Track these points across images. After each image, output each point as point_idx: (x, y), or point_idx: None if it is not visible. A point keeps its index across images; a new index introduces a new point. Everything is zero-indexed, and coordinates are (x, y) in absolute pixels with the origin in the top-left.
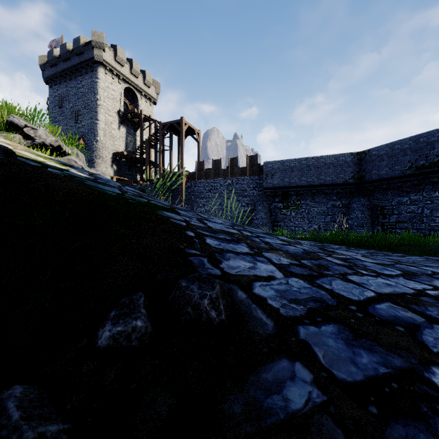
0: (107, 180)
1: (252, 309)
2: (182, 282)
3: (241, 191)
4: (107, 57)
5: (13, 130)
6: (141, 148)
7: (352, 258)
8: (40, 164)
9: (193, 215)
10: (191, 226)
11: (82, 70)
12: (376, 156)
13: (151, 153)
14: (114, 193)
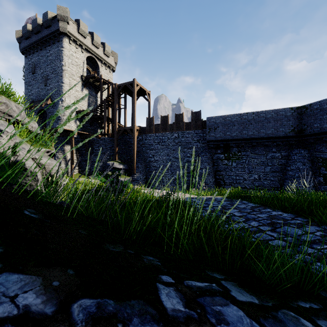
0: None
1: None
2: None
3: (186, 144)
4: (71, 29)
5: None
6: (100, 107)
7: None
8: None
9: None
10: None
11: (50, 41)
12: (318, 109)
13: (109, 111)
14: None
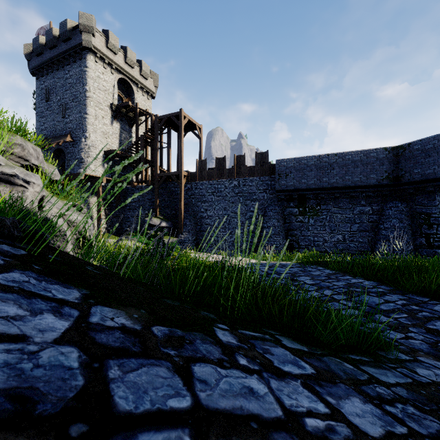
0: None
1: None
2: None
3: (249, 194)
4: (97, 43)
5: None
6: (136, 145)
7: None
8: None
9: None
10: None
11: (70, 59)
12: (419, 150)
13: (148, 151)
14: None
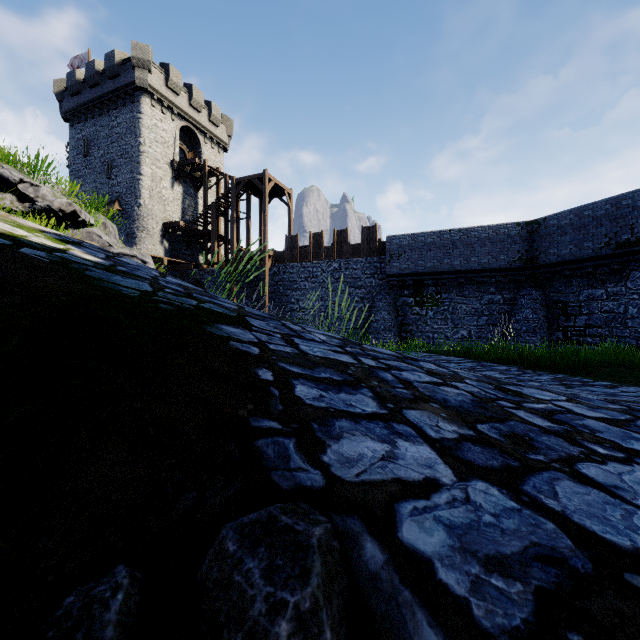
0: (136, 266)
1: (404, 607)
2: (227, 537)
3: (352, 280)
4: (154, 82)
5: (2, 188)
6: (205, 216)
7: (560, 410)
8: (10, 240)
9: (275, 327)
10: (268, 354)
11: (118, 101)
12: (555, 227)
13: (219, 223)
14: (137, 291)
